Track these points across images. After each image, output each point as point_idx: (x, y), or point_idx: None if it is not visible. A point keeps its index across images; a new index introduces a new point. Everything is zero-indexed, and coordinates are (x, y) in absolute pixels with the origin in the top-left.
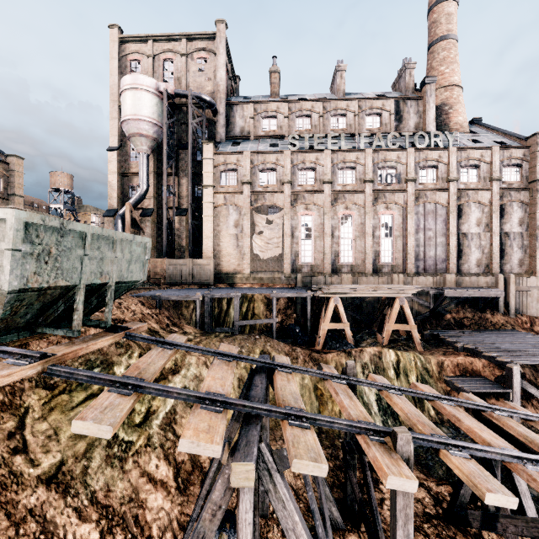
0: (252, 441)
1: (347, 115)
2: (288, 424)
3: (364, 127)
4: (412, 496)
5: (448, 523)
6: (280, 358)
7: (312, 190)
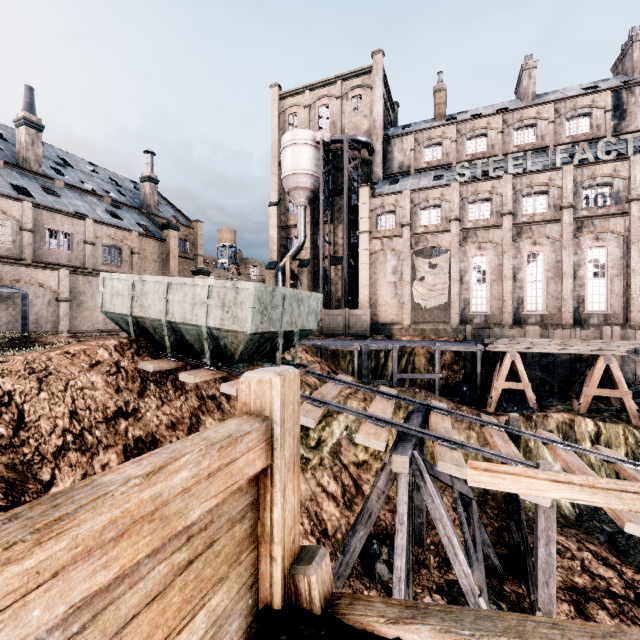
0: (407, 447)
1: (537, 125)
2: (437, 444)
3: (563, 136)
4: (554, 520)
5: (639, 608)
6: (436, 403)
7: (487, 226)
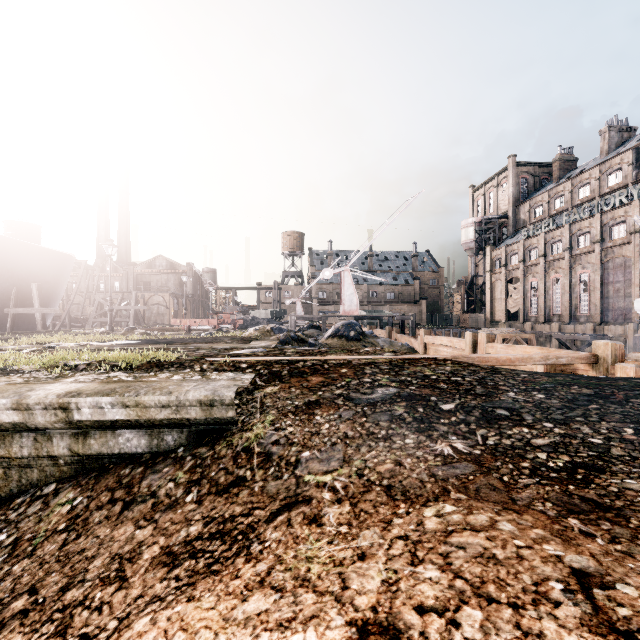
0: None
1: (590, 183)
2: None
3: (604, 188)
4: None
5: None
6: None
7: (534, 264)
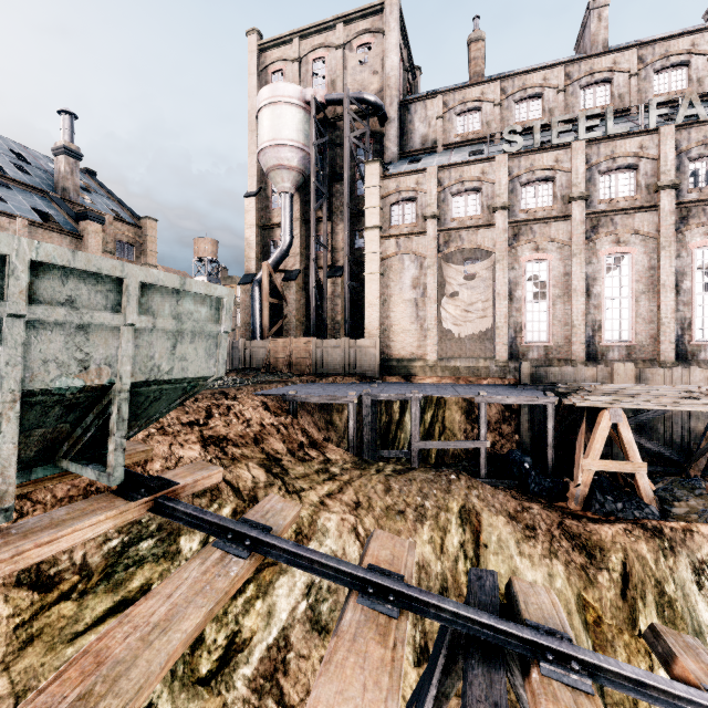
0: None
1: (613, 80)
2: None
3: (649, 94)
4: None
5: None
6: (530, 596)
7: (548, 216)
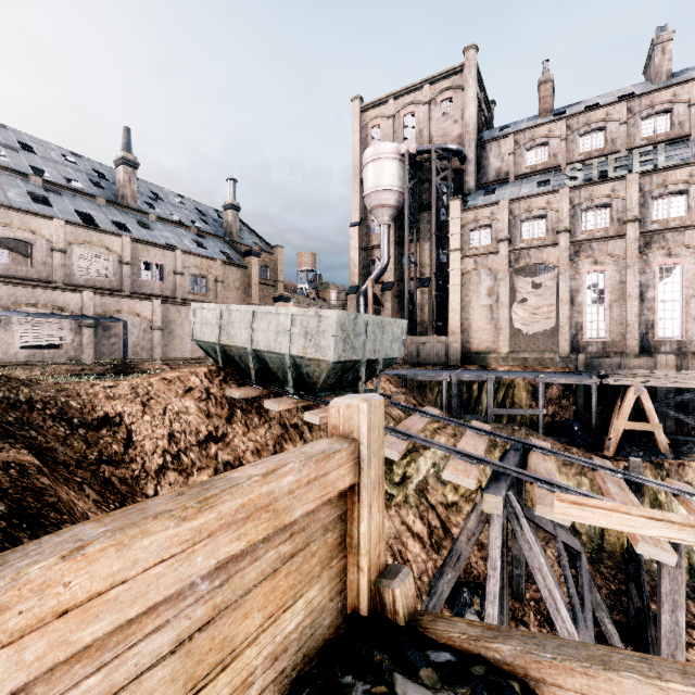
0: (501, 487)
1: (673, 110)
2: (536, 486)
3: None
4: (682, 583)
5: None
6: (537, 442)
7: (605, 236)
